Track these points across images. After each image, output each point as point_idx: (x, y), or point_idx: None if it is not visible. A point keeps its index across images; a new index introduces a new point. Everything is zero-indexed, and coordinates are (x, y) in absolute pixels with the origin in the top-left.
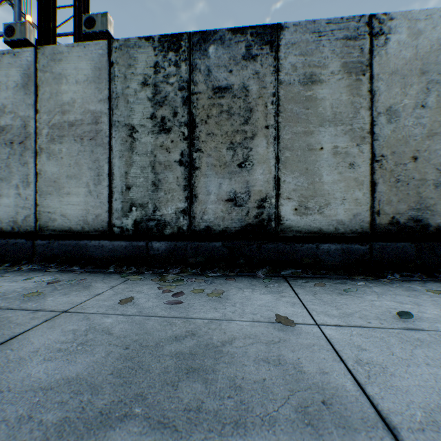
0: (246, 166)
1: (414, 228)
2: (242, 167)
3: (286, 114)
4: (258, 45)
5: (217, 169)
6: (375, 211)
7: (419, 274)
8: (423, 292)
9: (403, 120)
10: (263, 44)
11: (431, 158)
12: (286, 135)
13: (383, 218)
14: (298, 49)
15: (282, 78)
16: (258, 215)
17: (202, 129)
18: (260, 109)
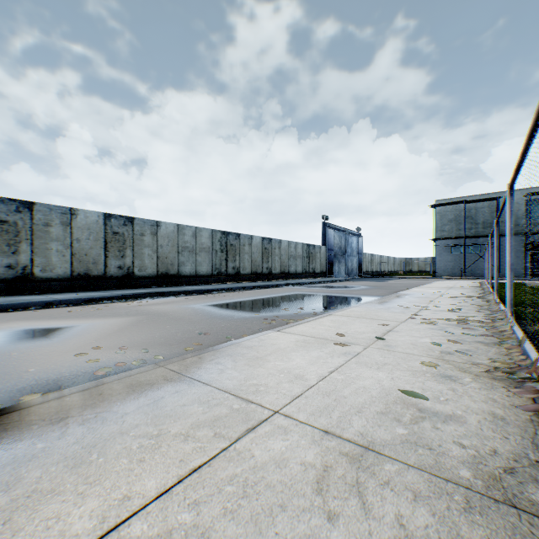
0: (18, 253)
1: (87, 276)
2: (15, 254)
3: (38, 236)
4: (24, 207)
5: (2, 254)
6: (73, 271)
7: (87, 290)
8: (82, 292)
9: (83, 243)
10: (26, 207)
11: (92, 255)
12: (37, 243)
13: (76, 273)
14: (43, 213)
15: (35, 222)
16: (24, 272)
17: None
18: (25, 232)
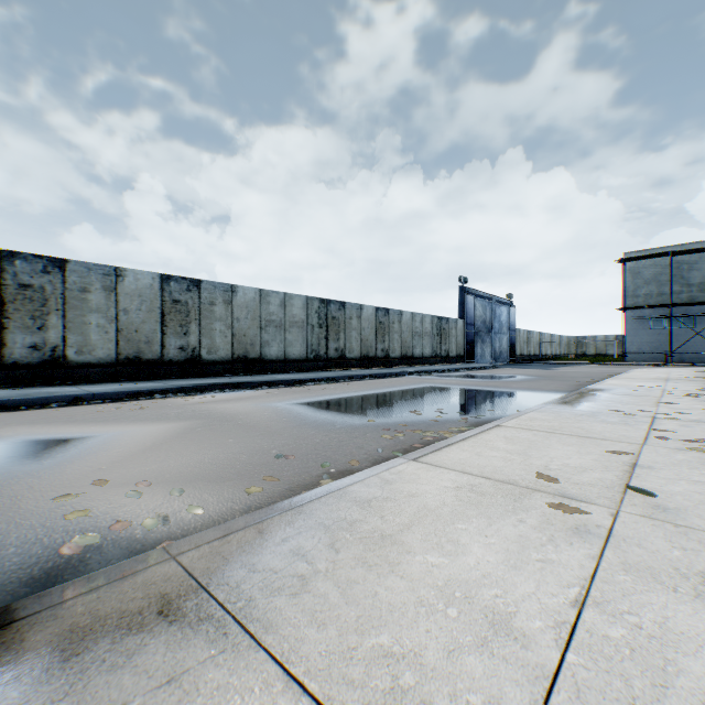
0: (45, 329)
1: (137, 360)
2: (42, 329)
3: (72, 305)
4: (53, 267)
5: (24, 330)
6: (119, 353)
7: (137, 379)
8: (130, 383)
9: (132, 315)
10: (57, 267)
11: (144, 331)
12: (71, 315)
13: (123, 357)
14: (78, 274)
15: (69, 287)
16: (53, 355)
17: (12, 306)
18: (55, 300)
